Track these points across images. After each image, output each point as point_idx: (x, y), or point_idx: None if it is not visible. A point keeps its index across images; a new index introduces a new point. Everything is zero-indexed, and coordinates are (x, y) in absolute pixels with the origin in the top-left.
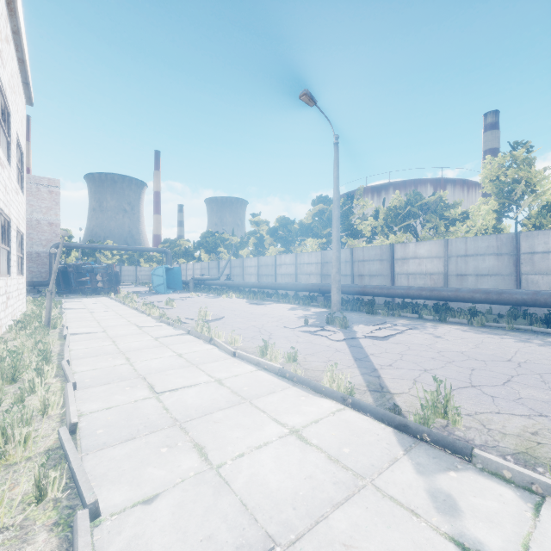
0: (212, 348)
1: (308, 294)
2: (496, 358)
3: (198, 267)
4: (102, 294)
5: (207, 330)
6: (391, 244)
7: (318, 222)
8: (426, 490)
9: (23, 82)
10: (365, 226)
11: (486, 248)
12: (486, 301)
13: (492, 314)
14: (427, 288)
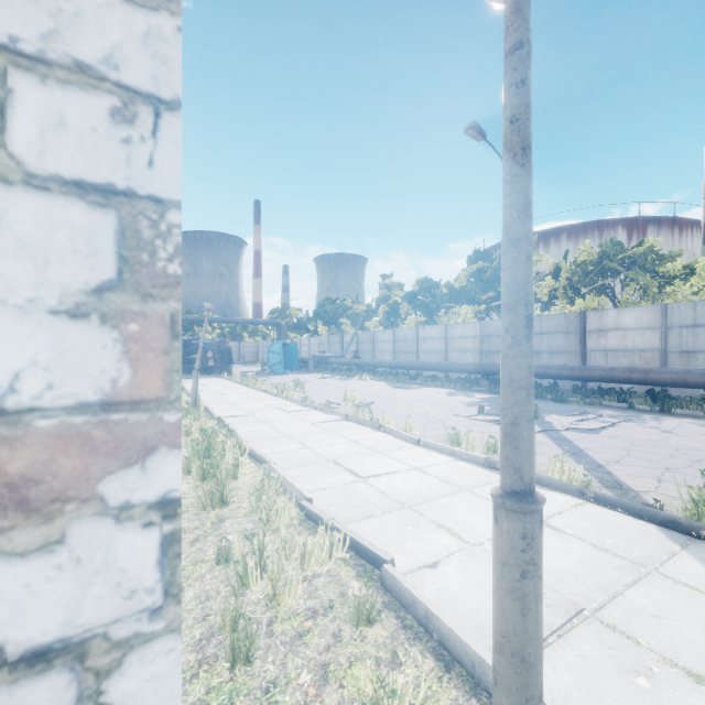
0: (385, 435)
1: (465, 377)
2: None
3: (315, 342)
4: (214, 374)
5: (368, 416)
6: (581, 312)
7: (476, 284)
8: None
9: None
10: (541, 289)
11: None
12: None
13: None
14: (639, 370)
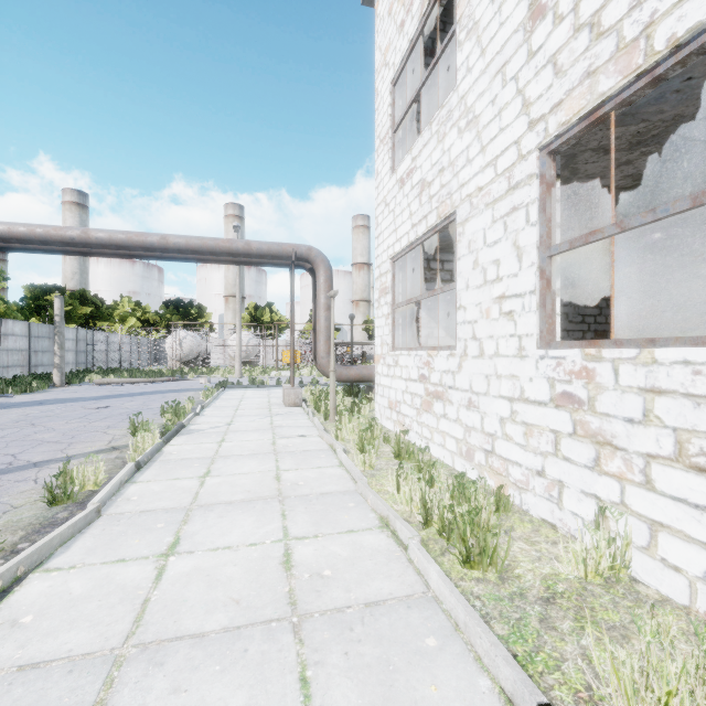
0: (49, 572)
1: None
2: None
3: None
4: None
5: None
6: None
7: None
8: (214, 429)
9: None
10: None
11: None
12: None
13: None
14: None
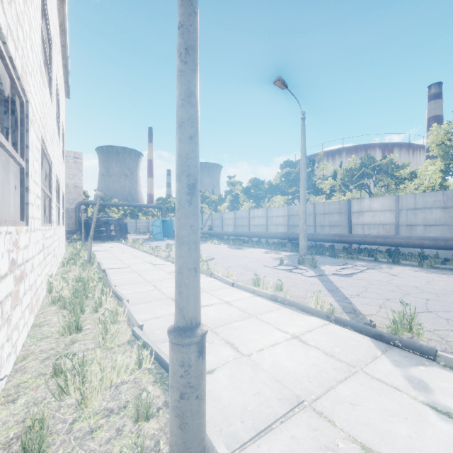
0: (213, 280)
1: (277, 241)
2: (446, 292)
3: None
4: (115, 240)
5: (206, 267)
6: (348, 200)
7: (285, 182)
8: (403, 376)
9: (65, 81)
10: (325, 185)
11: (434, 202)
12: (435, 247)
13: (438, 258)
14: (381, 236)
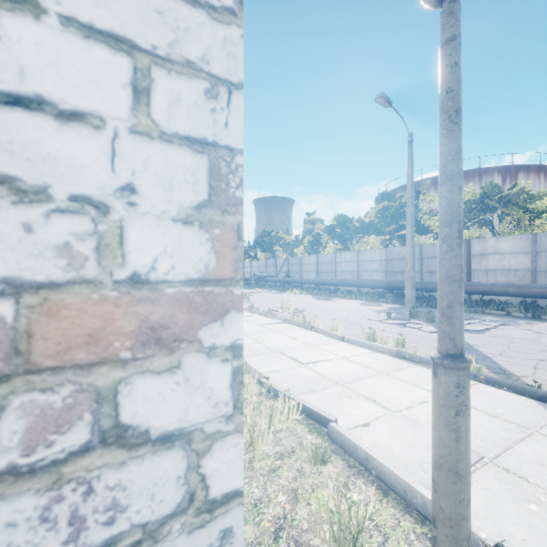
0: (316, 334)
1: (373, 291)
2: None
3: (255, 265)
4: None
5: (302, 319)
6: (466, 240)
7: (382, 219)
8: None
9: None
10: (434, 222)
11: None
12: None
13: None
14: (515, 285)
